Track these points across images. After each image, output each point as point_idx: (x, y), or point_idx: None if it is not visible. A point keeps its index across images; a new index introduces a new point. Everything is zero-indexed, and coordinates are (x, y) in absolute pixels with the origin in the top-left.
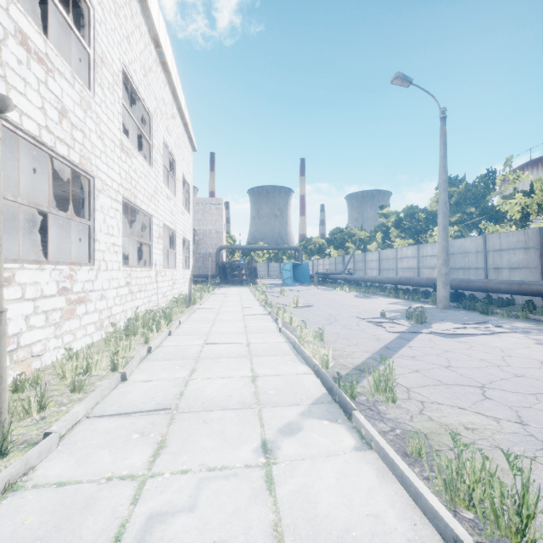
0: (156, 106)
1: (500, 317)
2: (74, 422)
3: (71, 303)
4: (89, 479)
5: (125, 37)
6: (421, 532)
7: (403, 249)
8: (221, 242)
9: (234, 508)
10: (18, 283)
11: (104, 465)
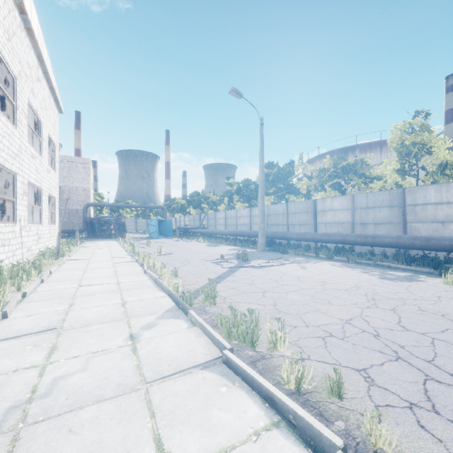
0: (20, 69)
1: (290, 255)
2: None
3: None
4: None
5: None
6: (211, 350)
7: (241, 211)
8: (89, 199)
9: (112, 364)
10: None
11: (8, 365)
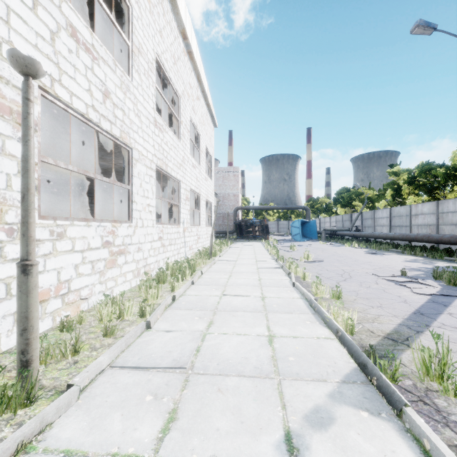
0: (184, 89)
1: None
2: (98, 372)
3: (113, 254)
4: (95, 453)
5: (158, 31)
6: None
7: (418, 206)
8: (238, 203)
9: None
10: (69, 238)
11: (113, 434)
